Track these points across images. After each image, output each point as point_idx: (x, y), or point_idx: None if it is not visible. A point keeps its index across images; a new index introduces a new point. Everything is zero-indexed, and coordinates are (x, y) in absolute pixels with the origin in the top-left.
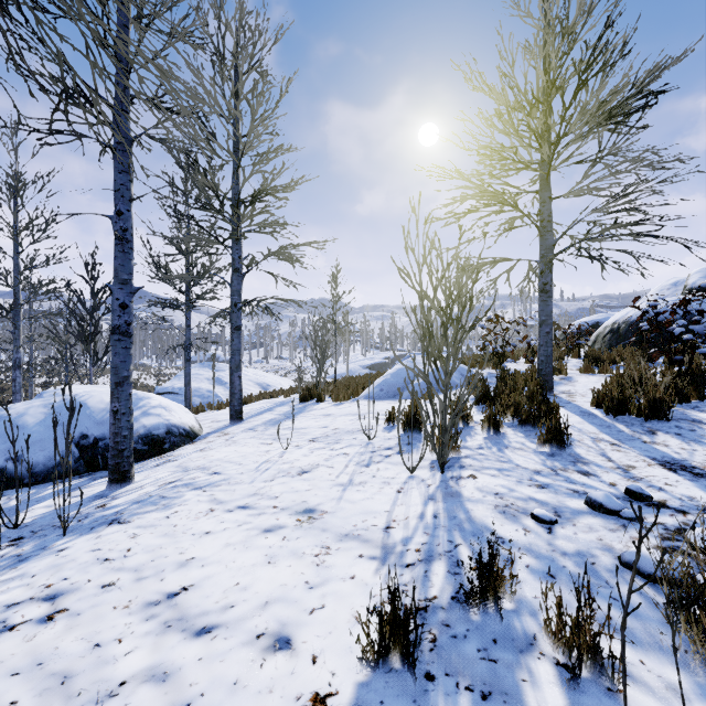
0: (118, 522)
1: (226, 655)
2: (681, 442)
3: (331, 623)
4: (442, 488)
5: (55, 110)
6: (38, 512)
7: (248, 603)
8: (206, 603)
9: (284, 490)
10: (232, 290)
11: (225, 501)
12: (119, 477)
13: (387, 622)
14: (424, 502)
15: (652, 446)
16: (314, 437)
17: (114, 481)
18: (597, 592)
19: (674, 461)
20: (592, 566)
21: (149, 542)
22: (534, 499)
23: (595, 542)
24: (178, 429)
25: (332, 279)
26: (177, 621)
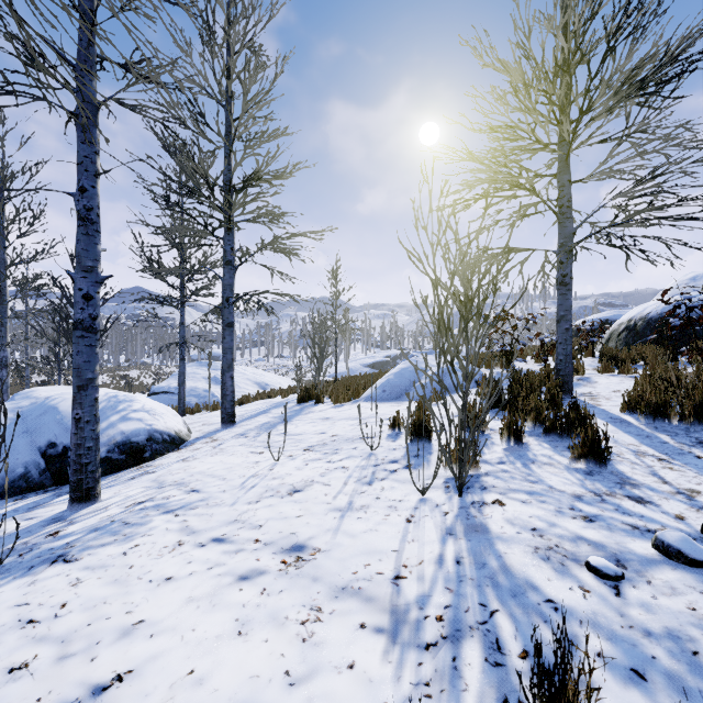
0: (64, 559)
1: None
2: None
3: None
4: (463, 517)
5: None
6: None
7: None
8: None
9: (270, 516)
10: (223, 284)
11: (198, 530)
12: (82, 495)
13: None
14: (441, 538)
15: None
16: (310, 445)
17: (75, 500)
18: None
19: None
20: (696, 658)
21: (92, 592)
22: (584, 538)
23: (686, 613)
24: (161, 435)
25: (332, 275)
26: None
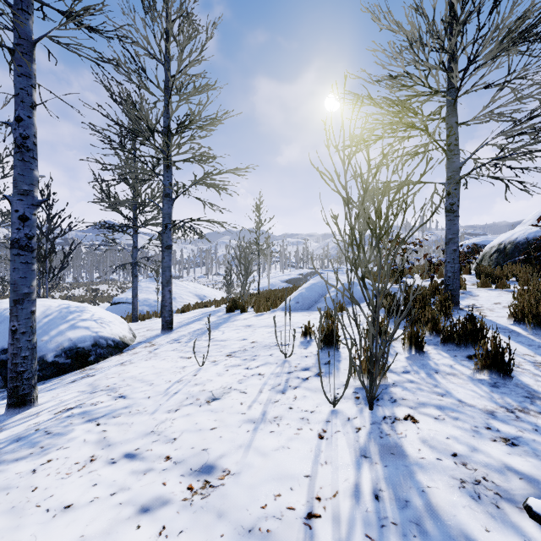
0: None
1: None
2: None
3: None
4: (376, 435)
5: None
6: None
7: None
8: None
9: (185, 427)
10: (163, 213)
11: (114, 443)
12: (18, 401)
13: None
14: (355, 461)
15: None
16: (232, 351)
17: (11, 405)
18: None
19: None
20: None
21: None
22: (513, 469)
23: None
24: (106, 341)
25: (256, 209)
26: None
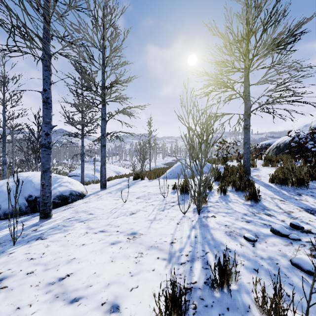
0: (41, 238)
1: (84, 315)
2: (314, 199)
3: (141, 297)
4: (199, 222)
5: (9, 37)
6: (4, 233)
7: (99, 284)
8: (78, 284)
9: (122, 222)
10: (101, 128)
11: (94, 228)
12: (45, 215)
13: (170, 300)
14: (190, 229)
15: (300, 201)
16: (139, 196)
17: (42, 218)
18: (283, 284)
19: (312, 209)
20: (277, 265)
21: (54, 249)
22: (244, 228)
23: (277, 251)
24: (75, 192)
25: (148, 124)
26: (61, 294)
